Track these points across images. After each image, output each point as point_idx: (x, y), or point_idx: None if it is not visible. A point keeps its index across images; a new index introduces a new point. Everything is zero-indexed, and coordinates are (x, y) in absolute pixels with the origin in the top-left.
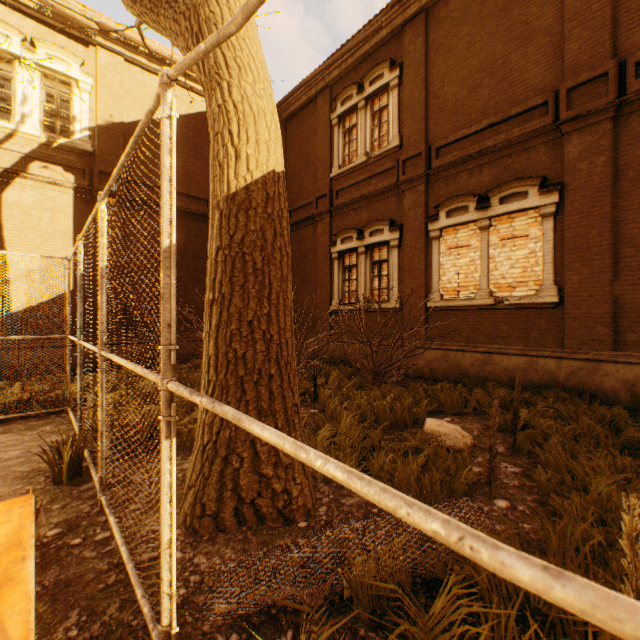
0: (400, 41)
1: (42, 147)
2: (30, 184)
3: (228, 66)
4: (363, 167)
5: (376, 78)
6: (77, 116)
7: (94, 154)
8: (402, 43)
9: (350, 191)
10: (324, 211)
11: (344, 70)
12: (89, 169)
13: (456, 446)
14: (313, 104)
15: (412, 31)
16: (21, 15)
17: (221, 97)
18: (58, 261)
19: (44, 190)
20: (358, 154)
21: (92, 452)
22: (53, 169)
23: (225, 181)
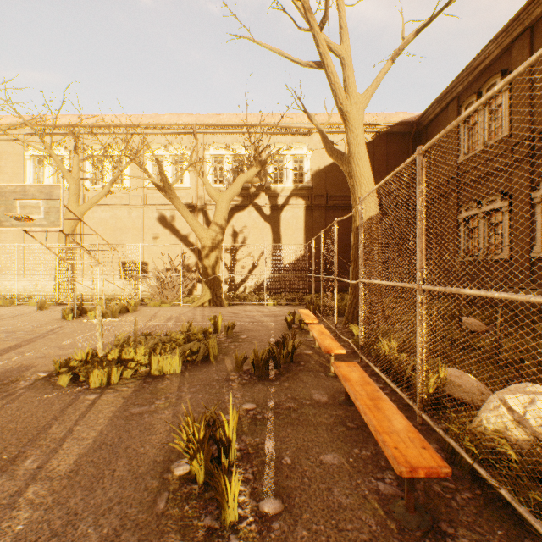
0: (510, 53)
1: (293, 191)
2: (289, 209)
3: (356, 185)
4: (482, 153)
5: (491, 85)
6: (305, 171)
7: (312, 187)
8: (512, 55)
9: (472, 172)
10: (452, 189)
11: (466, 84)
12: (310, 195)
13: (474, 329)
14: (445, 111)
15: (519, 45)
16: (286, 136)
17: (354, 195)
18: (298, 242)
19: (293, 210)
20: (478, 144)
21: (317, 313)
22: (296, 200)
23: (355, 223)
